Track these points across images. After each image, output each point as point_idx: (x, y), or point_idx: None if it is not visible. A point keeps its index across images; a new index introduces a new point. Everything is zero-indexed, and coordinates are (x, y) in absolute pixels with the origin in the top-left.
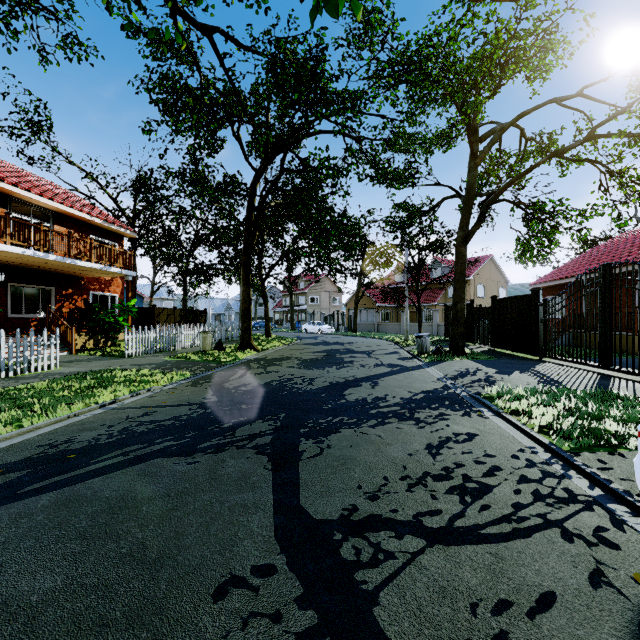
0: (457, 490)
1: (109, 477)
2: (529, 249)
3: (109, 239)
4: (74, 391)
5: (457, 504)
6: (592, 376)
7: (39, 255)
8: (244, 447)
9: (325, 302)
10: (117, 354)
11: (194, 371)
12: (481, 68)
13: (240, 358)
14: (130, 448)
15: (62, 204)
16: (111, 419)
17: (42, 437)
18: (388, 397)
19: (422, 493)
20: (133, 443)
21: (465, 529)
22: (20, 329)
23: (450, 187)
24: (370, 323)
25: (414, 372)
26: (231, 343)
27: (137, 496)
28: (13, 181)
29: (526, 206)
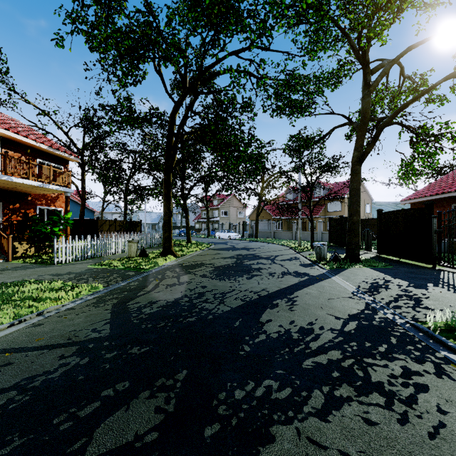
0: None
1: None
2: (413, 168)
3: (55, 163)
4: None
5: None
6: None
7: None
8: None
9: (233, 215)
10: (49, 261)
11: (108, 282)
12: None
13: (159, 265)
14: None
15: (8, 130)
16: None
17: None
18: (315, 328)
19: None
20: None
21: None
22: None
23: (343, 115)
24: (268, 231)
25: (324, 283)
26: (157, 248)
27: None
28: None
29: (414, 129)
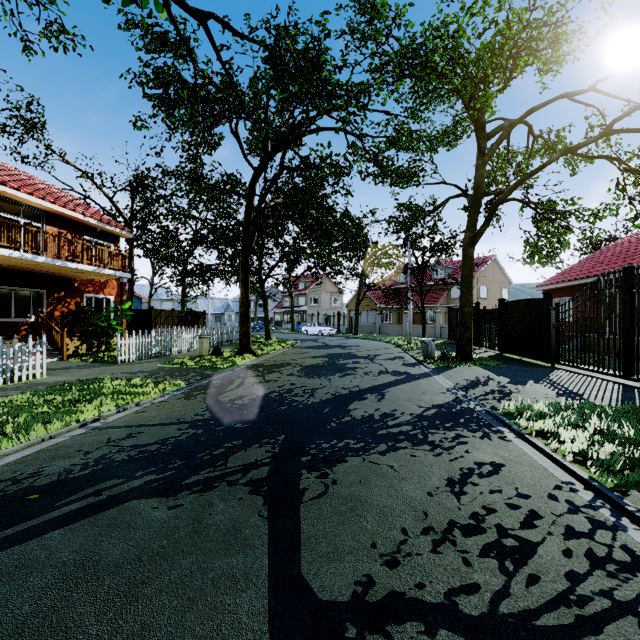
0: (493, 550)
1: (72, 529)
2: (539, 250)
3: (104, 240)
4: (56, 406)
5: (497, 574)
6: (613, 387)
7: (27, 257)
8: (236, 483)
9: (326, 303)
10: (110, 360)
11: (189, 380)
12: (491, 60)
13: (238, 364)
14: (104, 484)
15: (54, 204)
16: (90, 443)
17: (7, 468)
18: (397, 413)
19: (451, 555)
20: (109, 477)
21: (514, 618)
22: (9, 334)
23: (456, 186)
24: (371, 325)
25: (421, 381)
26: (230, 346)
27: (101, 560)
28: (2, 180)
29: (536, 205)
